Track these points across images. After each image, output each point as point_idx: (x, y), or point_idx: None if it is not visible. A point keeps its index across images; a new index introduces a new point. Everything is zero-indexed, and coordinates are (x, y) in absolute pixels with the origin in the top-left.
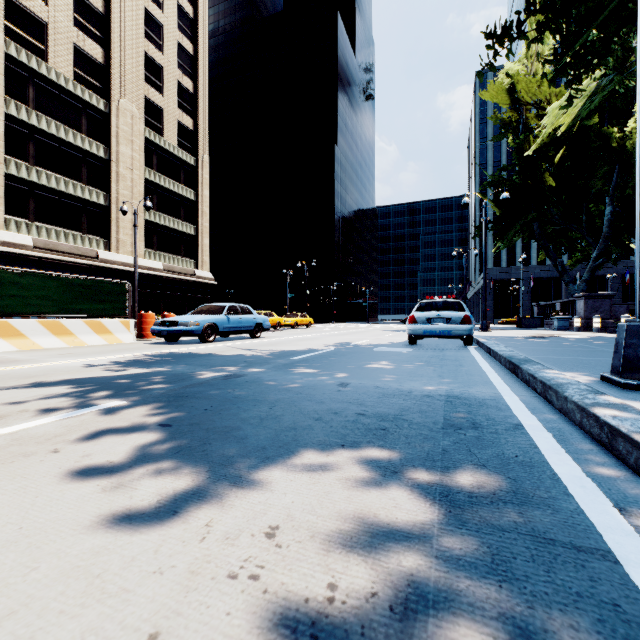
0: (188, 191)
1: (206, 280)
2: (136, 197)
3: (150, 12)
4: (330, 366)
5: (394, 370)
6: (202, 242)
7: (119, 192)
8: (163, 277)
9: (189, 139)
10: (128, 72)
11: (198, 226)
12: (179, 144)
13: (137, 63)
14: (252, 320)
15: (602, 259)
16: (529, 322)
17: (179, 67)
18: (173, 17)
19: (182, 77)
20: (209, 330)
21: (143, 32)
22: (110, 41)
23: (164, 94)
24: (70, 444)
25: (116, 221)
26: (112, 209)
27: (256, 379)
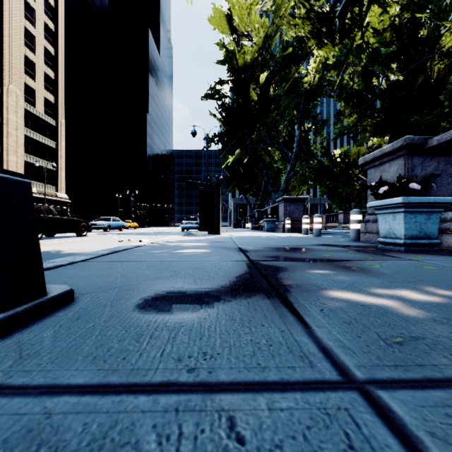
0: (51, 142)
1: (64, 199)
2: (19, 147)
3: (27, 28)
4: (160, 233)
5: (174, 233)
6: (61, 175)
7: (8, 144)
8: (36, 197)
9: (51, 109)
10: (14, 68)
11: (58, 165)
12: (45, 112)
13: (19, 62)
14: (121, 224)
15: (261, 201)
16: (238, 225)
17: (45, 62)
18: (41, 31)
19: (47, 69)
20: (107, 227)
21: (23, 42)
22: (2, 48)
23: (36, 80)
24: (135, 235)
25: (6, 162)
26: (4, 154)
27: (146, 234)
